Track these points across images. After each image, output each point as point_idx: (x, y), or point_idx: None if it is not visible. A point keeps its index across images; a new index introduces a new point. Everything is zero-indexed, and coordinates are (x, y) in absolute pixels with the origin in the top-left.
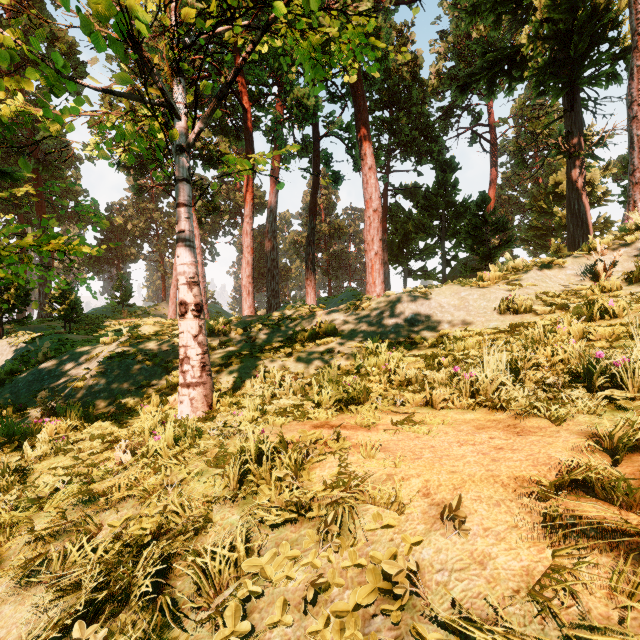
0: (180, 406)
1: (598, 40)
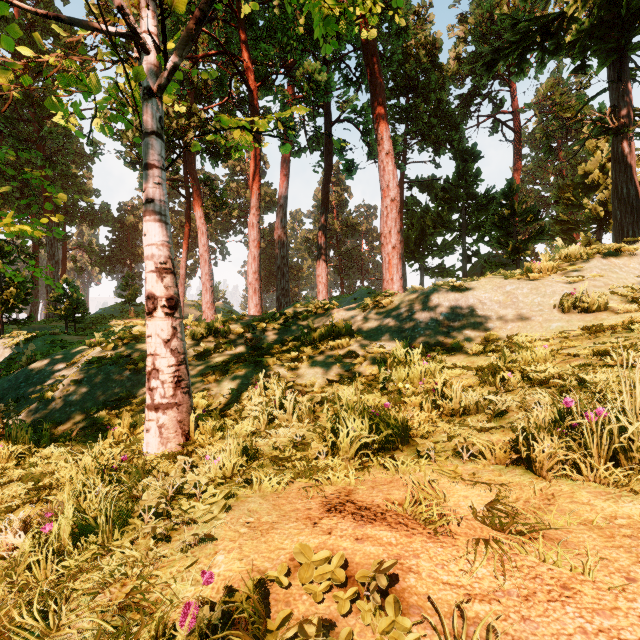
0: (146, 435)
1: None
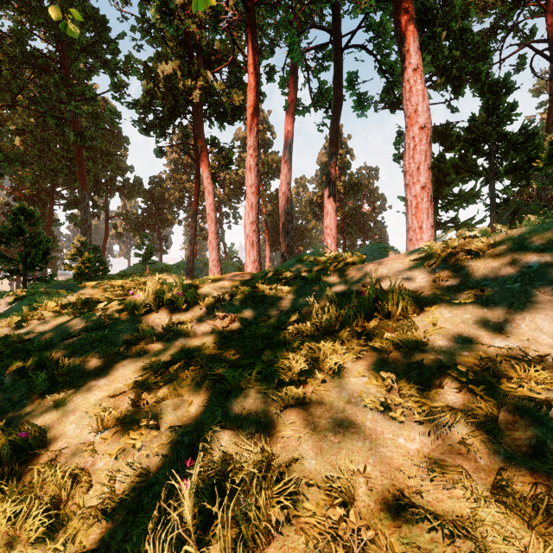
0: None
1: None
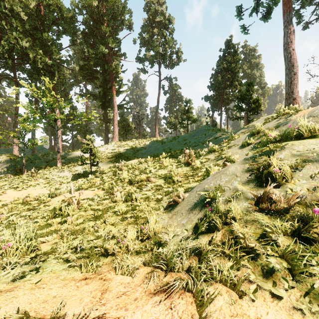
0: (59, 165)
1: (109, 105)
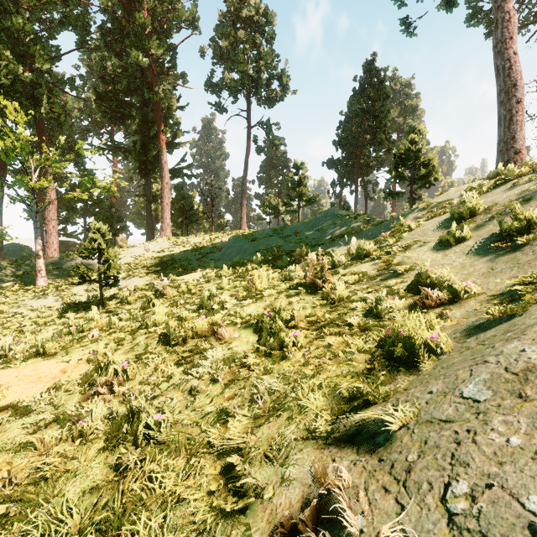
0: (40, 282)
1: (154, 168)
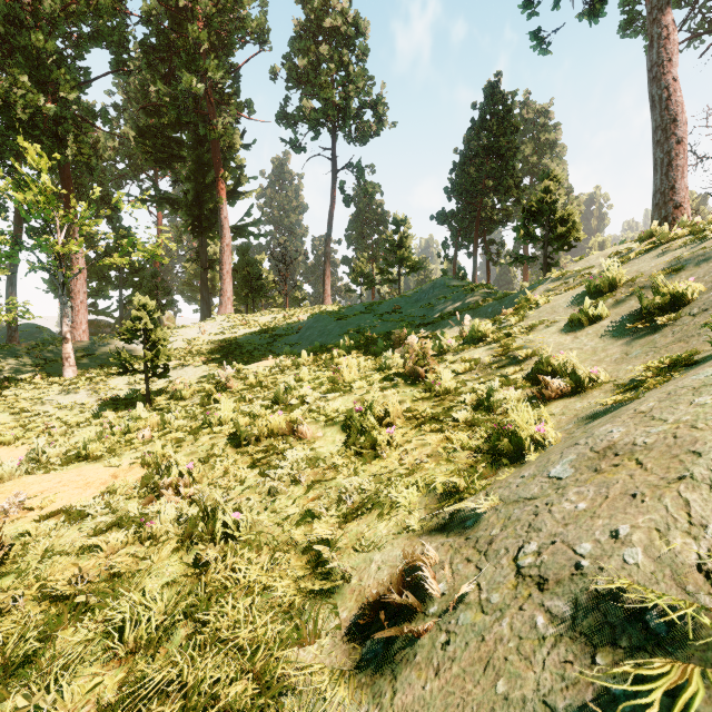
0: (68, 373)
1: (211, 225)
